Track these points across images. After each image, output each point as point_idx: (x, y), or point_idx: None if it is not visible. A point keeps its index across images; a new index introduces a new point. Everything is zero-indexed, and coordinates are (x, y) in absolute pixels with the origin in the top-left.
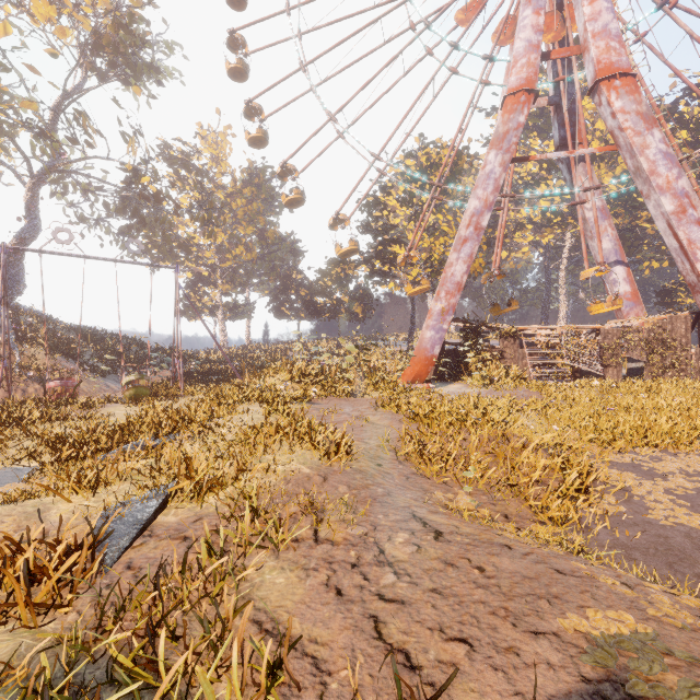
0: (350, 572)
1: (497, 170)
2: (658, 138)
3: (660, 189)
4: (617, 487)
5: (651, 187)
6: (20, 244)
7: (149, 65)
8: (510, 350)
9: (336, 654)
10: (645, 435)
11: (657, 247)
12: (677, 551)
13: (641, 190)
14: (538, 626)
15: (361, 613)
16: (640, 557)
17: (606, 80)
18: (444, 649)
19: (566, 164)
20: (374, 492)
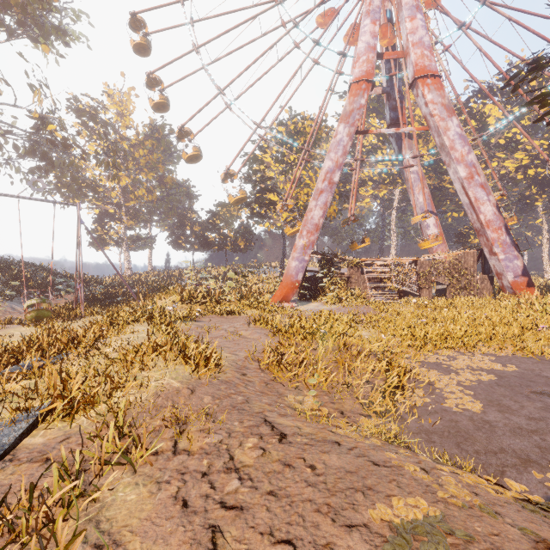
0: (199, 482)
1: (345, 139)
2: (456, 123)
3: (457, 161)
4: (424, 382)
5: (451, 159)
6: None
7: (56, 27)
8: (354, 276)
9: None
10: (446, 340)
11: (456, 202)
12: (463, 433)
13: (445, 161)
14: (353, 519)
15: (202, 524)
16: (437, 440)
17: (421, 78)
18: None
19: (394, 138)
20: (235, 401)
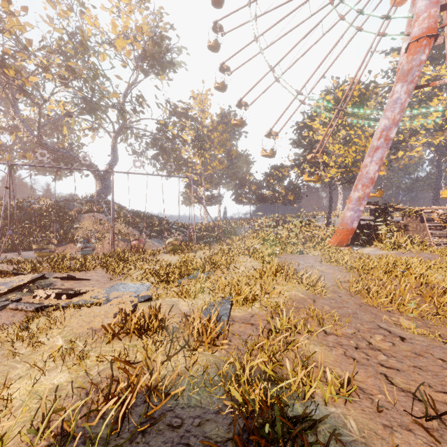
0: (356, 351)
1: (402, 96)
2: None
3: None
4: None
5: None
6: (109, 168)
7: (169, 62)
8: (412, 224)
9: (370, 387)
10: None
11: None
12: None
13: None
14: None
15: (374, 371)
16: None
17: None
18: (436, 395)
19: None
20: (347, 311)
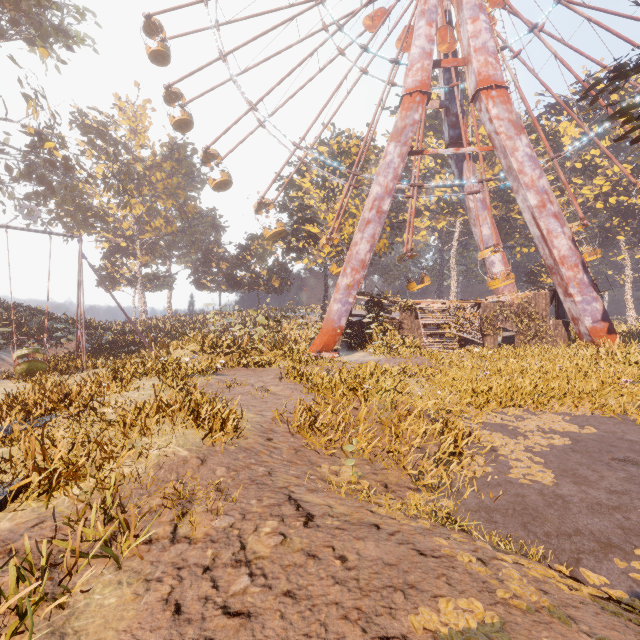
0: (199, 579)
1: (396, 160)
2: (525, 143)
3: (526, 186)
4: (486, 448)
5: (519, 184)
6: None
7: (57, 27)
8: (407, 321)
9: None
10: (513, 397)
11: (526, 235)
12: (531, 510)
13: (512, 186)
14: (389, 628)
15: (196, 637)
16: (500, 519)
17: (485, 90)
18: None
19: (454, 160)
20: (254, 473)
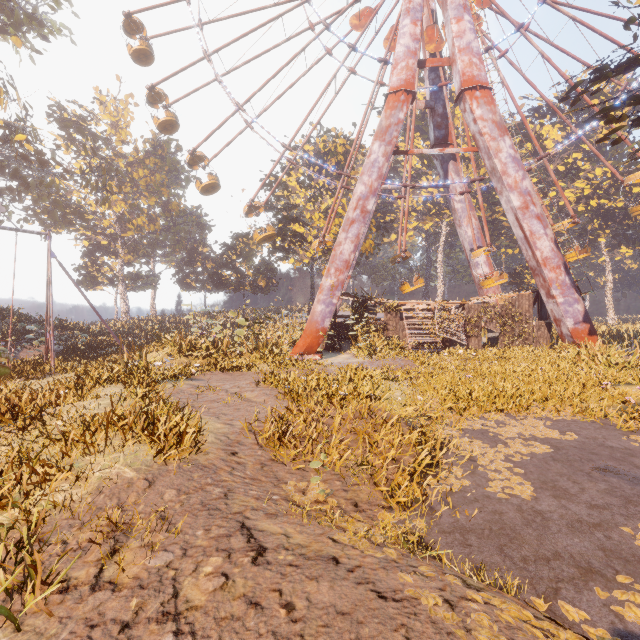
0: None
1: (380, 159)
2: (509, 144)
3: (509, 187)
4: (465, 458)
5: (503, 185)
6: None
7: (30, 15)
8: (392, 322)
9: None
10: (495, 401)
11: (511, 237)
12: (509, 530)
13: (496, 187)
14: None
15: None
16: (475, 542)
17: (469, 90)
18: None
19: (439, 161)
20: (208, 495)
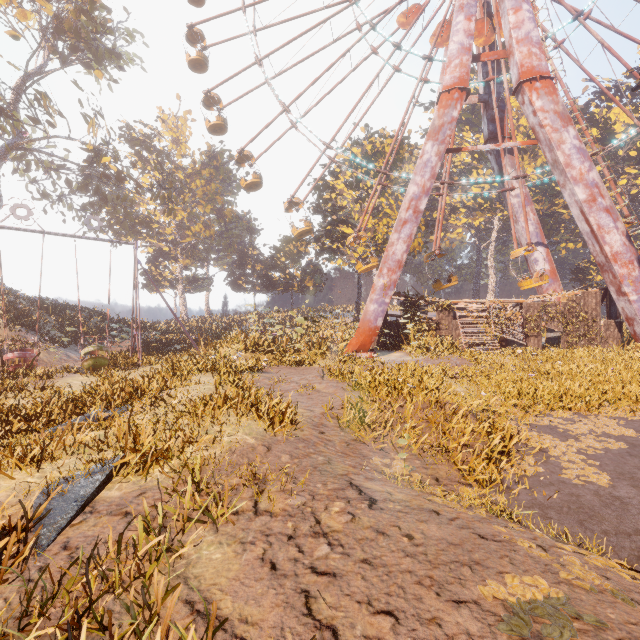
0: (286, 545)
1: (433, 159)
2: (573, 135)
3: (574, 180)
4: (536, 449)
5: (566, 178)
6: None
7: (110, 50)
8: (445, 322)
9: (265, 634)
10: (561, 399)
11: (572, 230)
12: (587, 509)
13: (558, 181)
14: (460, 594)
15: (293, 588)
16: (555, 515)
17: (528, 82)
18: (371, 623)
19: (494, 155)
20: (315, 461)
